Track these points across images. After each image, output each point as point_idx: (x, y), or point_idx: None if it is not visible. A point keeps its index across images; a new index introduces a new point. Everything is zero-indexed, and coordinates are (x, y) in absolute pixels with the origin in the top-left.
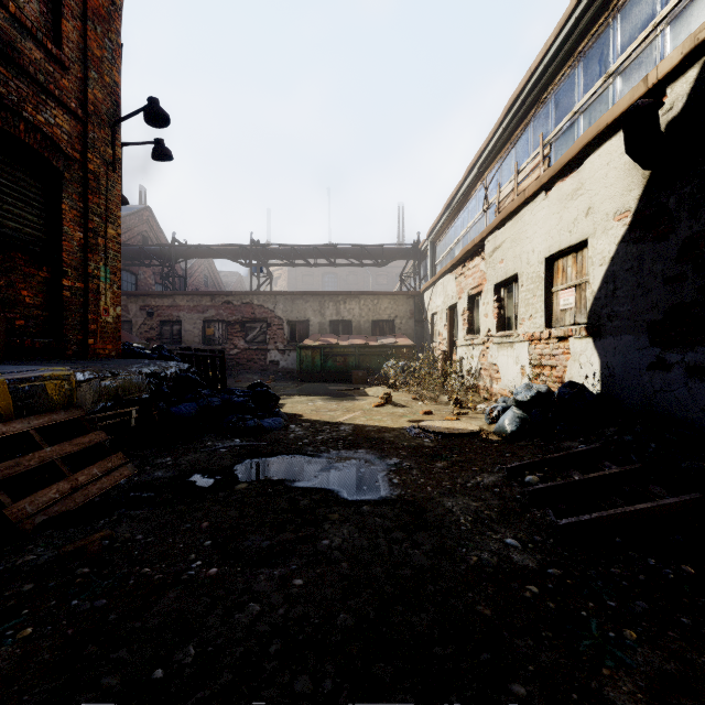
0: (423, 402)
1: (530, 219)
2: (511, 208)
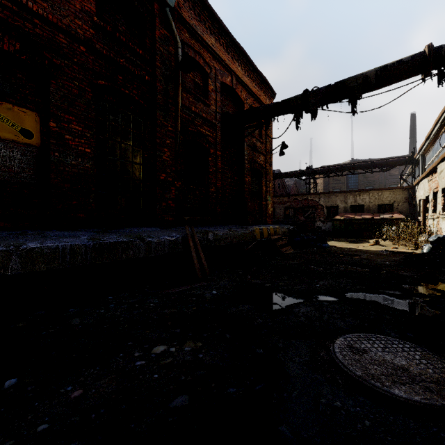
0: (398, 245)
1: None
2: (443, 156)
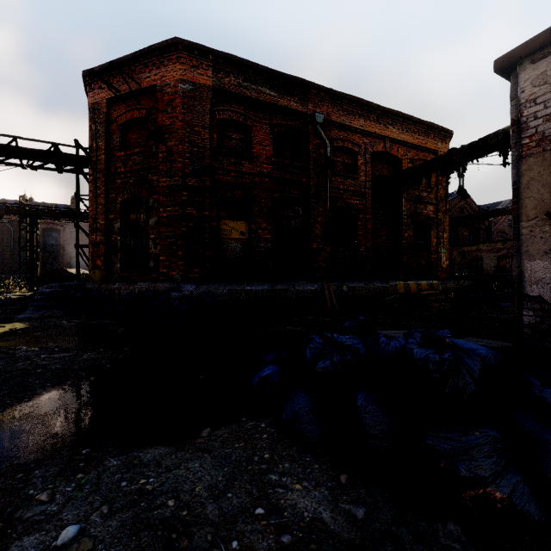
0: None
1: None
2: None
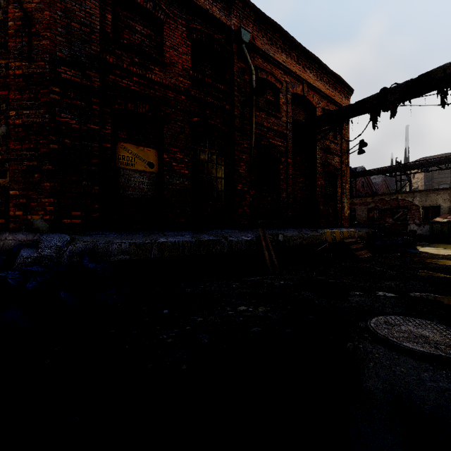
0: None
1: None
2: None
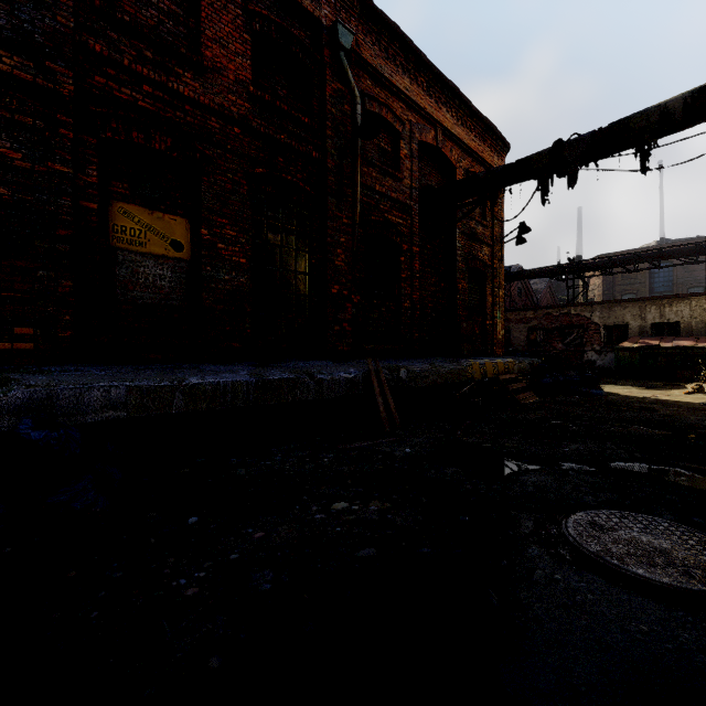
0: None
1: None
2: None
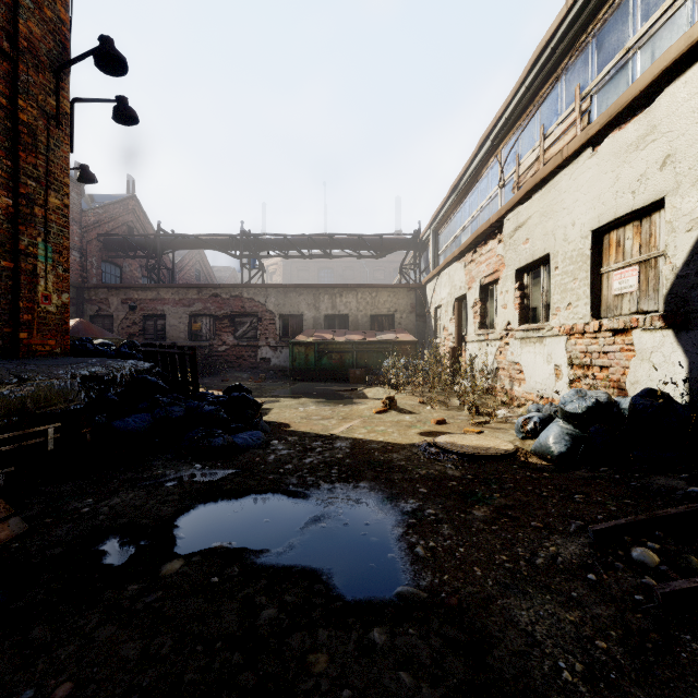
0: (432, 407)
1: (568, 185)
2: (542, 175)
